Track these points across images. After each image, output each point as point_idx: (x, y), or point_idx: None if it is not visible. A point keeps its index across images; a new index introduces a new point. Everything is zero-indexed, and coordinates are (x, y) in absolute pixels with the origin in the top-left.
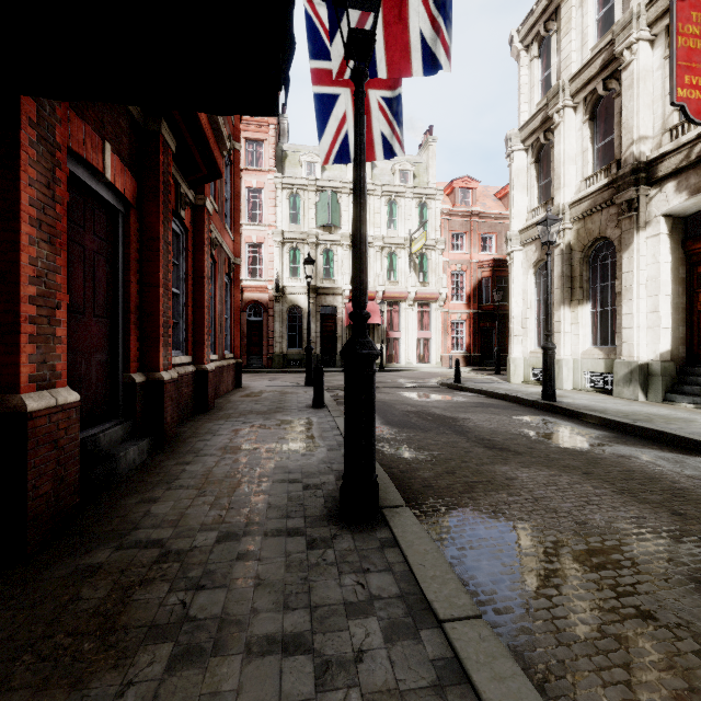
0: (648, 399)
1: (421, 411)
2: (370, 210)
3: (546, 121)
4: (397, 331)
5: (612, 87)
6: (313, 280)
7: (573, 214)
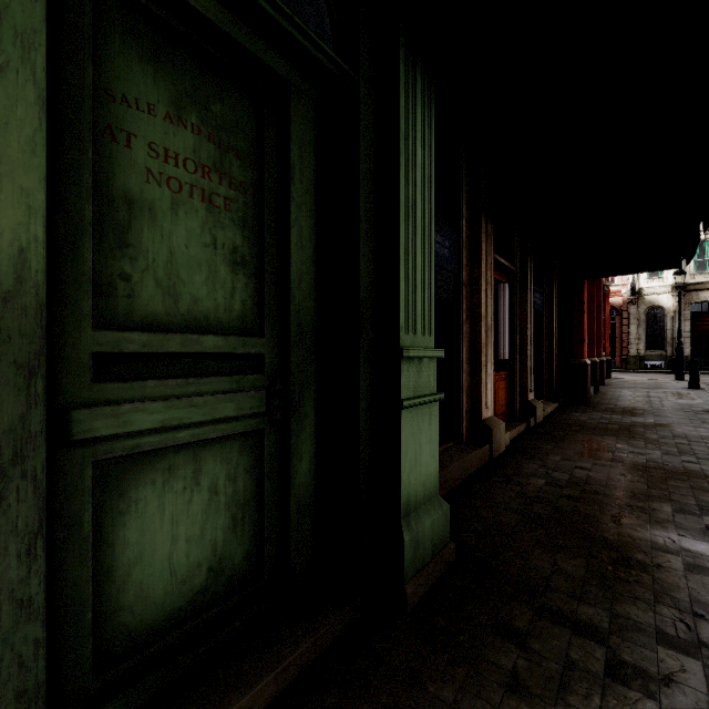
0: None
1: None
2: None
3: None
4: None
5: None
6: (680, 277)
7: None
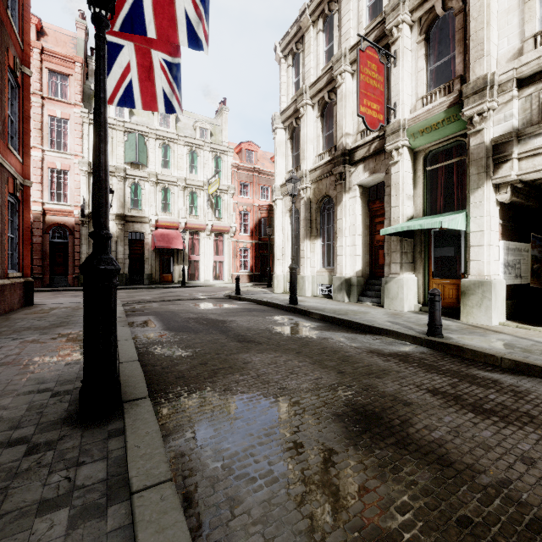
0: (350, 300)
1: (200, 317)
2: (175, 156)
3: (296, 111)
4: (197, 255)
5: (333, 97)
6: (121, 209)
7: (311, 177)
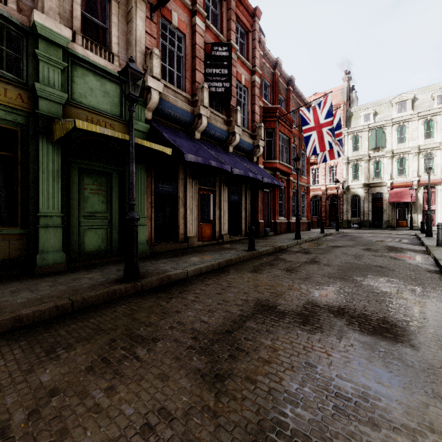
0: None
1: (357, 236)
2: (409, 131)
3: None
4: (432, 205)
5: None
6: (366, 180)
7: None
